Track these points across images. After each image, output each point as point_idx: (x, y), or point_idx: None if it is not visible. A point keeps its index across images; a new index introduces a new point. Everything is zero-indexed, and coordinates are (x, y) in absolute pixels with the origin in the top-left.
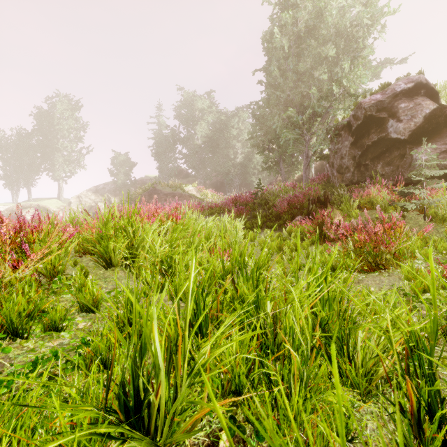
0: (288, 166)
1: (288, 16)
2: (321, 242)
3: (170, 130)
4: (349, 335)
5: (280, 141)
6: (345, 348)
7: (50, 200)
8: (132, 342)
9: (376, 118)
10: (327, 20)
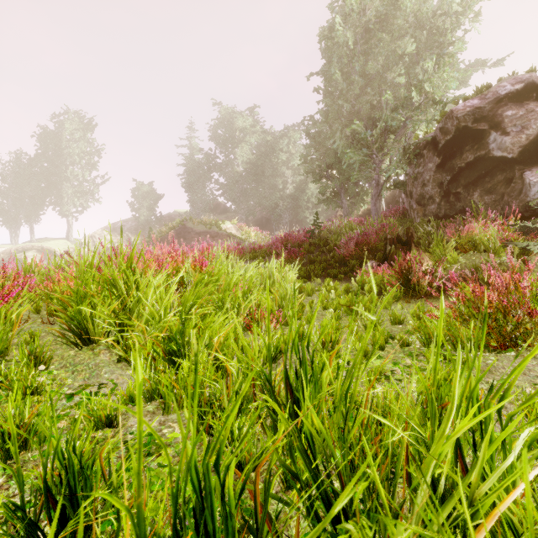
0: (351, 198)
1: (353, 1)
2: (407, 298)
3: (204, 155)
4: None
5: (341, 166)
6: None
7: (57, 241)
8: None
9: (473, 131)
10: (404, 6)
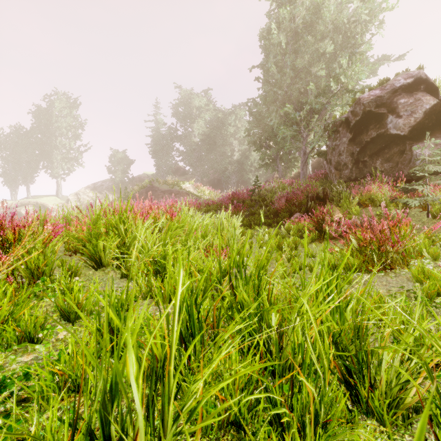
0: (285, 163)
1: (285, 12)
2: (321, 240)
3: (168, 128)
4: (371, 356)
5: (277, 138)
6: (365, 369)
7: (48, 198)
8: (101, 377)
9: (375, 114)
10: (325, 16)
